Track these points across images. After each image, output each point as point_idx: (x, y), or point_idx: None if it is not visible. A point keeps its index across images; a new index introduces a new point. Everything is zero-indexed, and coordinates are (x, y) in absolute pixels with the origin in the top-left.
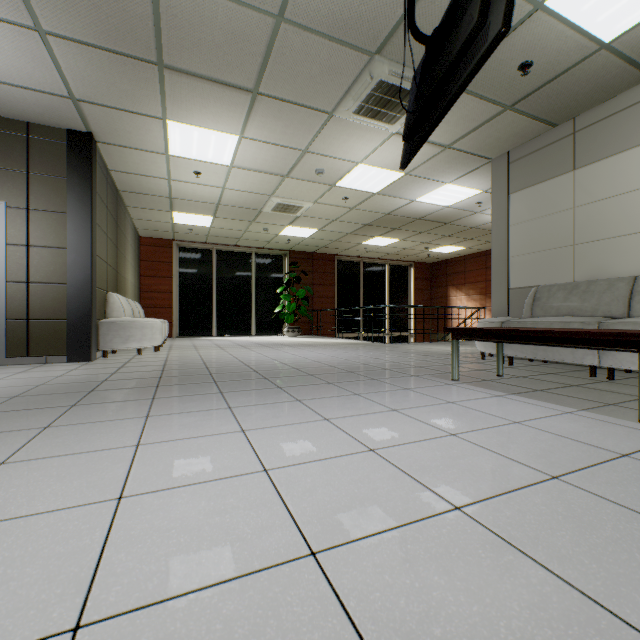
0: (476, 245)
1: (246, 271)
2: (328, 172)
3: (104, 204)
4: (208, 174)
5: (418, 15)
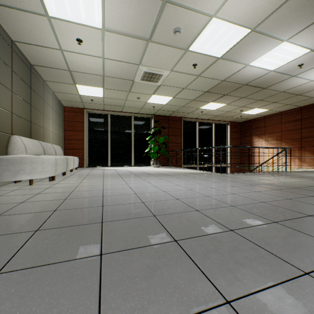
0: (276, 107)
1: (128, 127)
2: (184, 32)
3: (5, 64)
4: (88, 41)
5: None
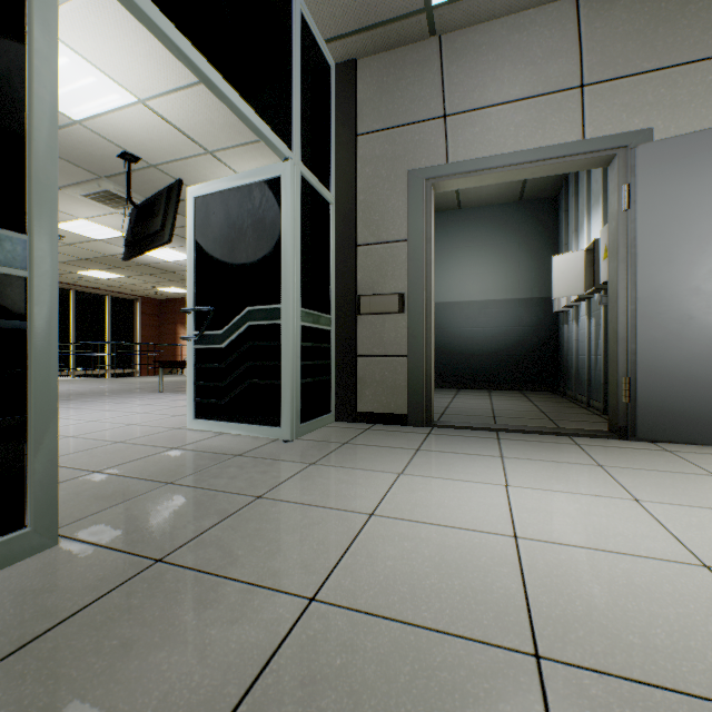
0: None
1: None
2: None
3: None
4: None
5: (136, 175)
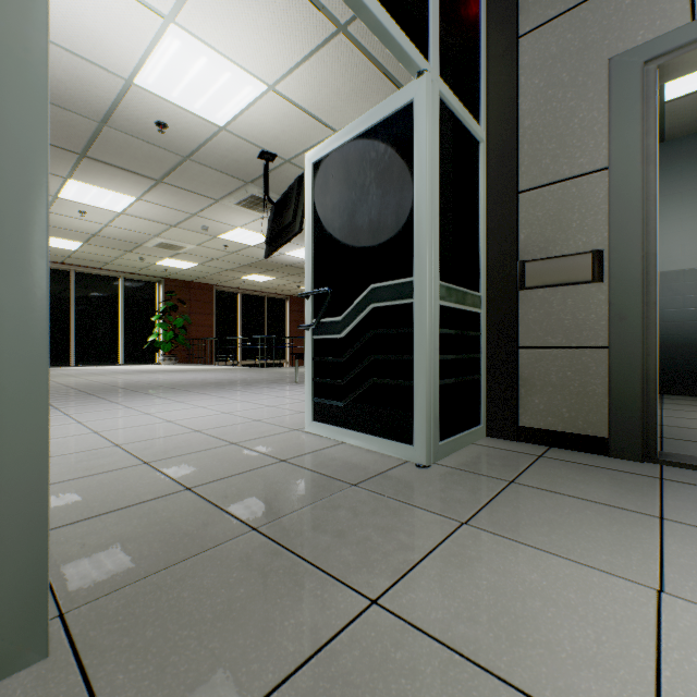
0: None
1: (113, 296)
2: (213, 229)
3: None
4: (94, 214)
5: (274, 175)
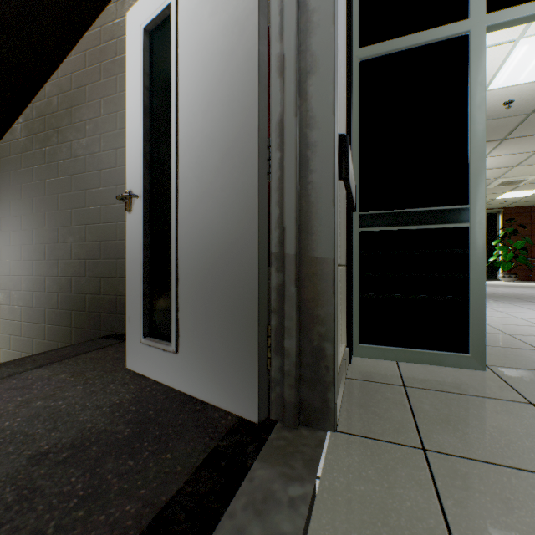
0: None
1: None
2: None
3: None
4: None
5: None
